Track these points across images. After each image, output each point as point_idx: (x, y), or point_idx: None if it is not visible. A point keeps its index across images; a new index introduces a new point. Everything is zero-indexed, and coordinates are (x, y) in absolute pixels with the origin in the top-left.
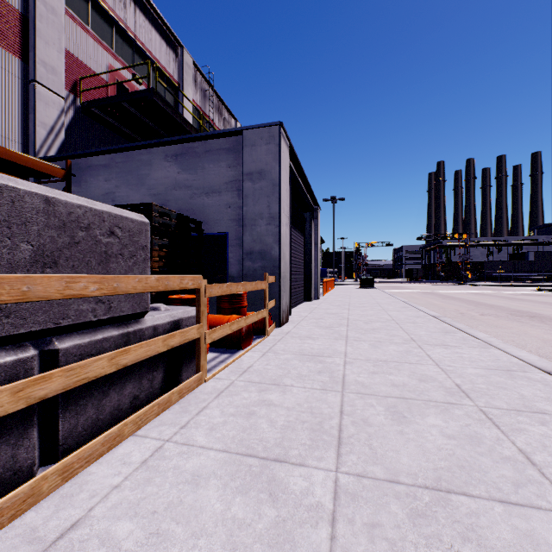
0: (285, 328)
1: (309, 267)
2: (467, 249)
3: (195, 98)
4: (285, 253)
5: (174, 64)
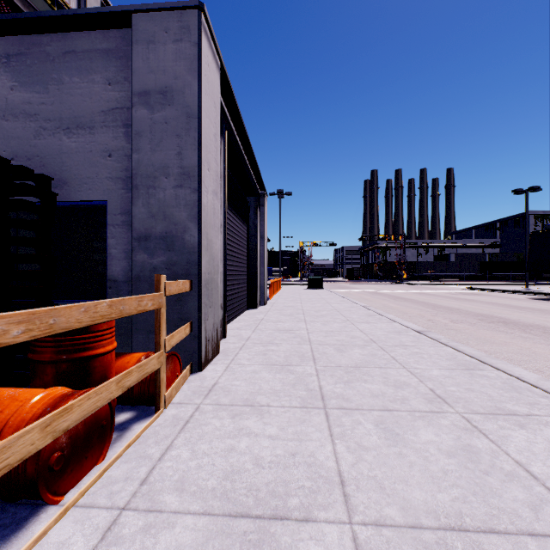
0: (210, 372)
1: (253, 266)
2: (402, 250)
3: None
4: (213, 240)
5: None
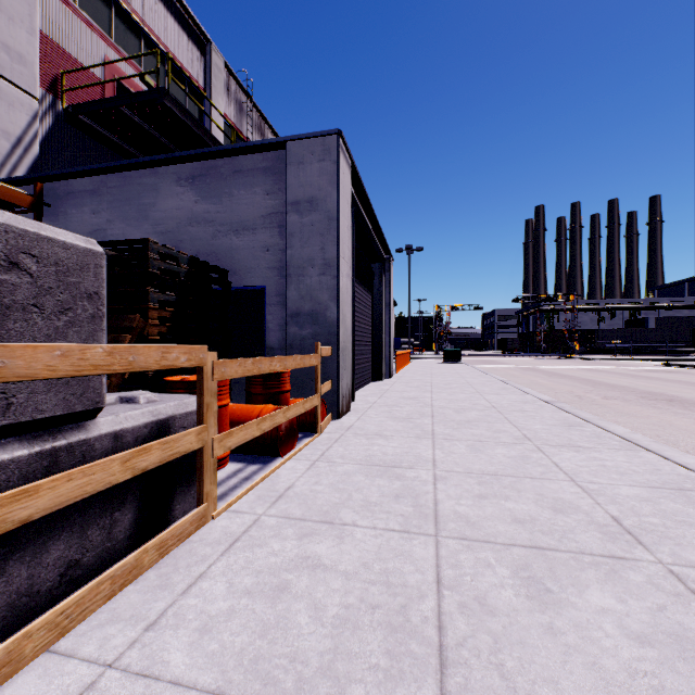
0: (346, 420)
1: (378, 336)
2: (574, 314)
3: (228, 112)
4: (346, 315)
5: (199, 64)
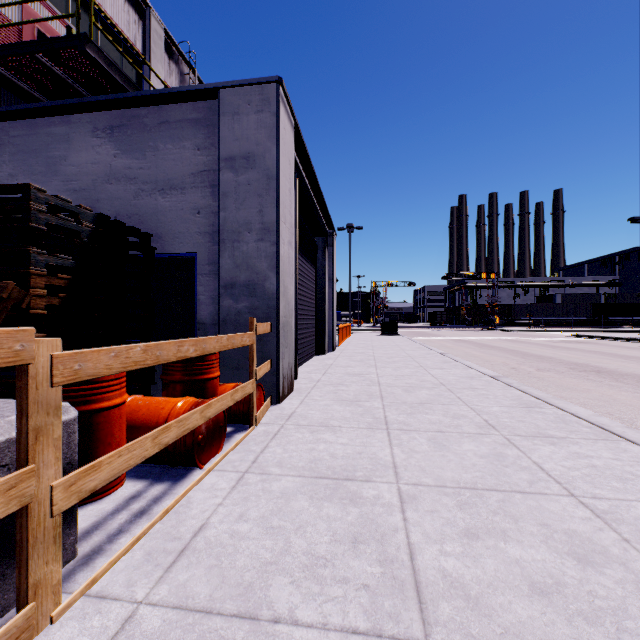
0: (287, 405)
1: (321, 310)
2: (495, 290)
3: (169, 81)
4: (288, 286)
5: (137, 28)
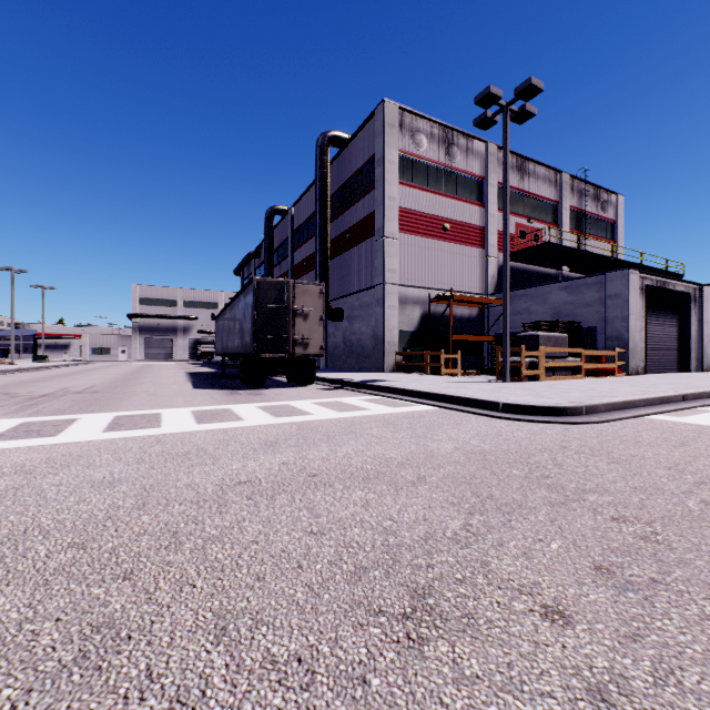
0: (631, 376)
1: (686, 343)
2: None
3: (571, 203)
4: (634, 336)
5: (554, 189)
